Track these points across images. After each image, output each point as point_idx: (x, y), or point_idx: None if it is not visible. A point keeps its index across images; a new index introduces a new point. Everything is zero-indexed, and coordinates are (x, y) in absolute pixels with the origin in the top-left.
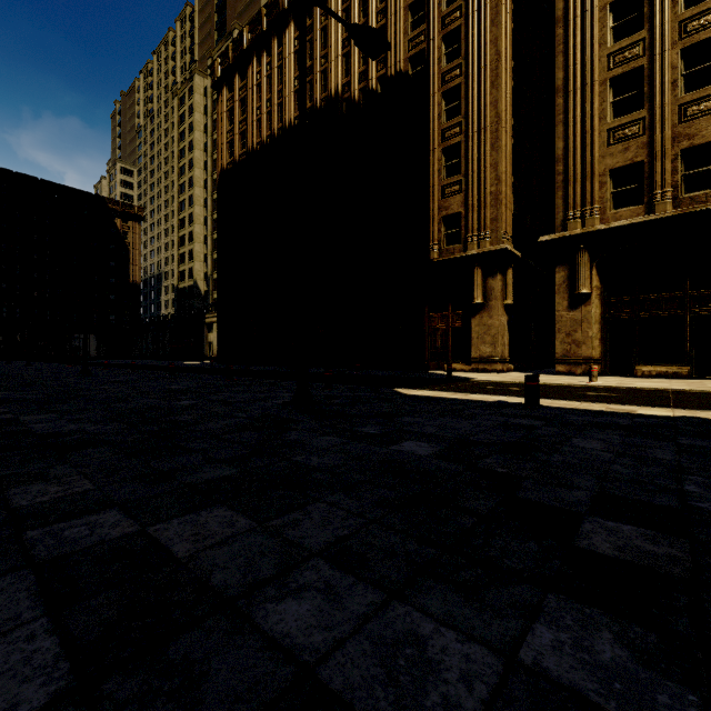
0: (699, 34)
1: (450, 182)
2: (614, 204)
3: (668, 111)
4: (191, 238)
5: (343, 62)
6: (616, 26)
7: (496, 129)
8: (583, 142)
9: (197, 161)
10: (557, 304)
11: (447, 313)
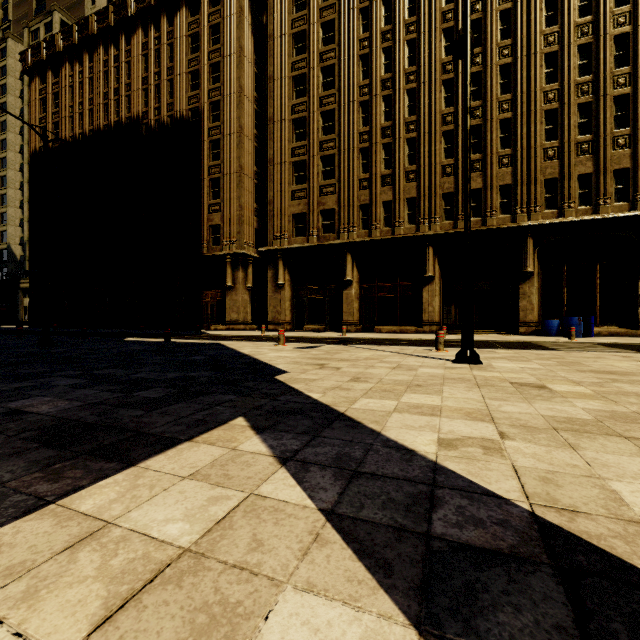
0: (327, 152)
1: (214, 203)
2: (296, 234)
3: (315, 188)
4: (4, 201)
5: (144, 95)
6: (296, 133)
7: (239, 175)
8: (281, 195)
9: (10, 125)
10: (269, 289)
11: (214, 291)
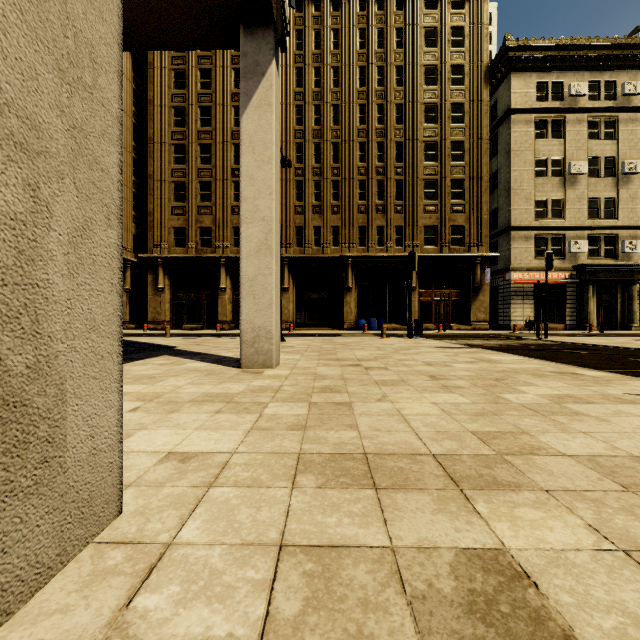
0: (204, 178)
1: None
2: (176, 245)
3: (193, 208)
4: None
5: None
6: (176, 156)
7: None
8: (161, 209)
9: None
10: (149, 292)
11: None
